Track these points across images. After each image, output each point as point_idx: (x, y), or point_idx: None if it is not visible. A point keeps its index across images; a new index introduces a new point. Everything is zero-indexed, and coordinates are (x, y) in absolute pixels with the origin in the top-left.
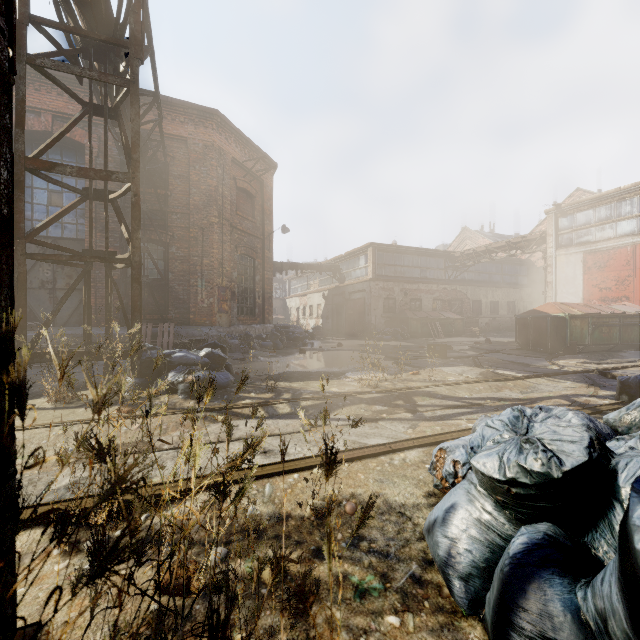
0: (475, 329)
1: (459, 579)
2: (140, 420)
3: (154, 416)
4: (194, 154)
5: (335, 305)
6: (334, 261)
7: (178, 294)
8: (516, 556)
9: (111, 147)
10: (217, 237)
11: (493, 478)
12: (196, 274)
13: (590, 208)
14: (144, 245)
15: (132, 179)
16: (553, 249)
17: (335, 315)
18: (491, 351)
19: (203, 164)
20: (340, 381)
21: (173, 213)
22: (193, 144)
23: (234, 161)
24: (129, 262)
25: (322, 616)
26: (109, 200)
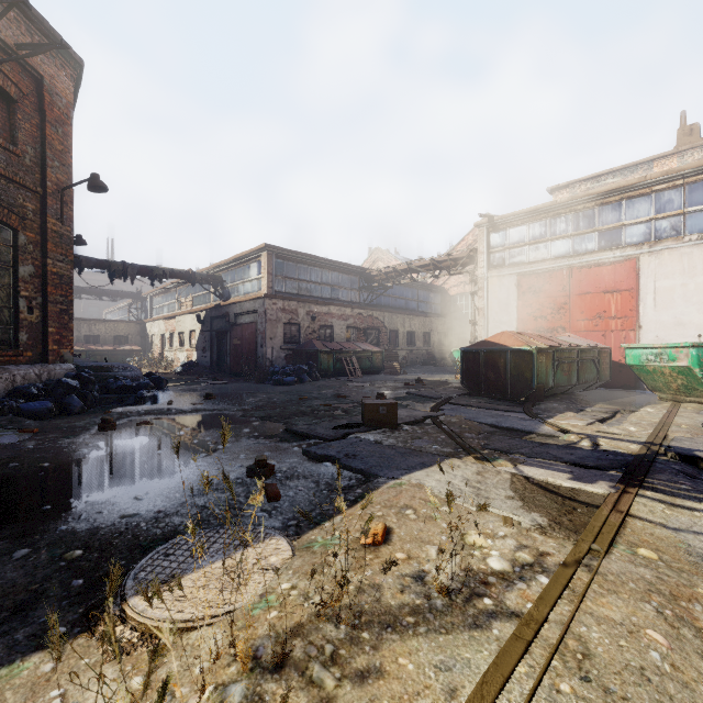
0: (396, 364)
1: None
2: None
3: None
4: None
5: (215, 332)
6: (214, 270)
7: None
8: None
9: None
10: None
11: None
12: None
13: (524, 223)
14: None
15: None
16: (485, 269)
17: (215, 346)
18: (442, 401)
19: None
20: (59, 671)
21: None
22: None
23: None
24: None
25: None
26: None
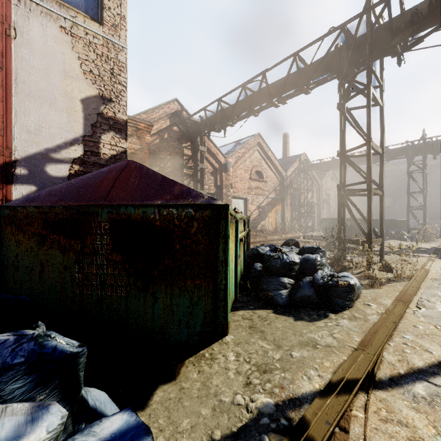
0: None
1: None
2: None
3: None
4: None
5: None
6: None
7: None
8: None
9: None
10: None
11: None
12: None
13: None
14: None
15: None
16: None
17: None
18: None
19: None
20: None
21: None
22: None
23: None
24: None
25: None
26: None
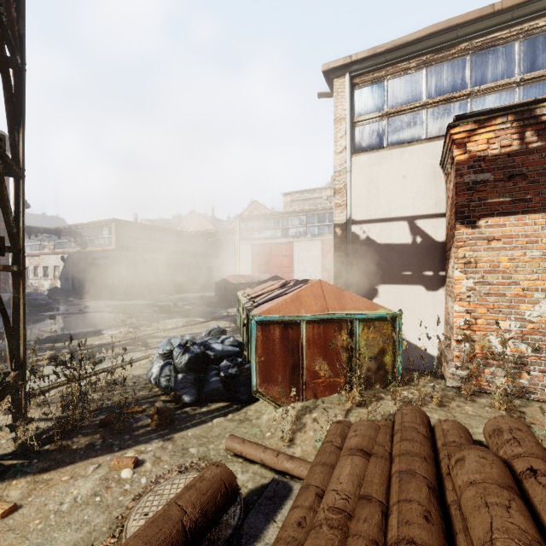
0: (196, 287)
1: (153, 379)
2: None
3: None
4: None
5: (76, 268)
6: (75, 227)
7: None
8: (162, 365)
9: None
10: None
11: (161, 353)
12: None
13: (254, 220)
14: None
15: None
16: (238, 240)
17: (76, 277)
18: (200, 305)
19: None
20: (99, 337)
21: None
22: None
23: None
24: None
25: (116, 398)
26: None
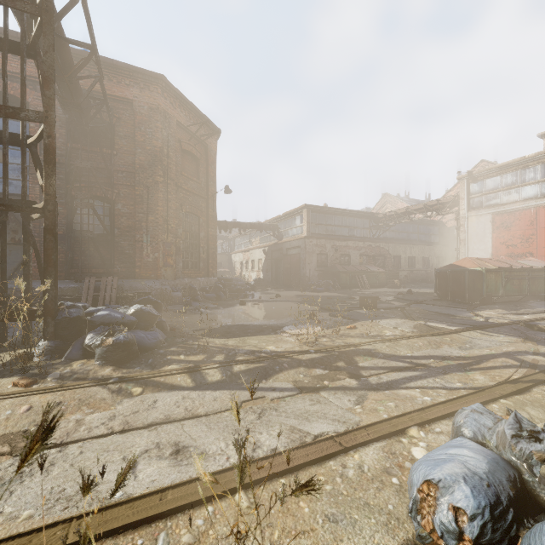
0: (396, 281)
1: None
2: (34, 398)
3: (55, 391)
4: (139, 116)
5: (274, 260)
6: (273, 221)
7: (124, 249)
8: None
9: (56, 106)
10: (162, 195)
11: None
12: (141, 230)
13: (498, 175)
14: (88, 201)
15: (45, 118)
16: (465, 211)
17: (274, 268)
18: (415, 302)
19: (148, 126)
20: (277, 336)
21: (119, 171)
22: (138, 106)
23: (179, 125)
24: (41, 211)
25: None
26: (27, 145)
